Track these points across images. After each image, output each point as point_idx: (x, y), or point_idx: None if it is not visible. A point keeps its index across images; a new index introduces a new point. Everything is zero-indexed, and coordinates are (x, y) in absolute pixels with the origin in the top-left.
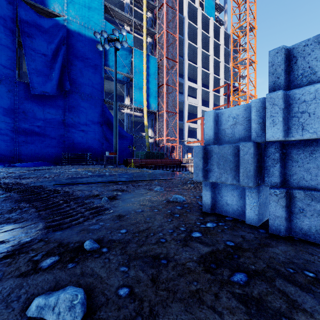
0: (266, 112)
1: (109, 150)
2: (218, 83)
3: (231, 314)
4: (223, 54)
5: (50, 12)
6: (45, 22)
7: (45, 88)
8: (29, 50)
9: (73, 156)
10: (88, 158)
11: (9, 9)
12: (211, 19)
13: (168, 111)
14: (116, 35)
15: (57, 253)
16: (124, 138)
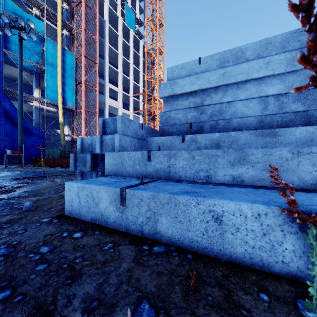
0: (96, 142)
1: (11, 148)
2: (138, 90)
3: (59, 200)
4: (142, 65)
5: None
6: None
7: None
8: None
9: None
10: None
11: None
12: (131, 31)
13: (87, 110)
14: (21, 24)
15: None
16: (32, 135)
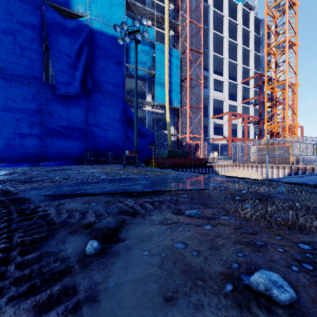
0: None
1: (130, 149)
2: (247, 75)
3: None
4: (253, 42)
5: (74, 14)
6: (69, 24)
7: (69, 89)
8: (55, 52)
9: (95, 155)
10: (110, 157)
11: (37, 14)
12: (239, 5)
13: (192, 106)
14: (136, 26)
15: None
16: (145, 137)
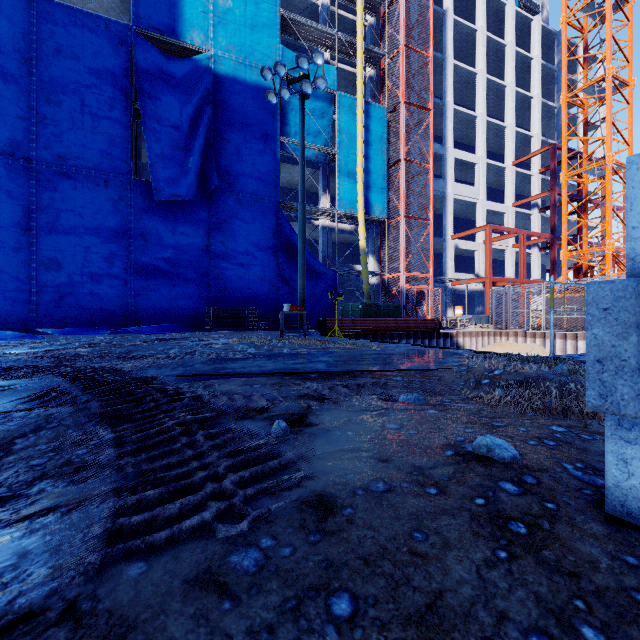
0: None
1: (289, 302)
2: (525, 147)
3: None
4: (539, 80)
5: (186, 48)
6: (176, 68)
7: (176, 189)
8: (152, 123)
9: (224, 314)
10: (251, 318)
11: (121, 54)
12: (508, 5)
13: (411, 216)
14: (303, 68)
15: None
16: (318, 277)
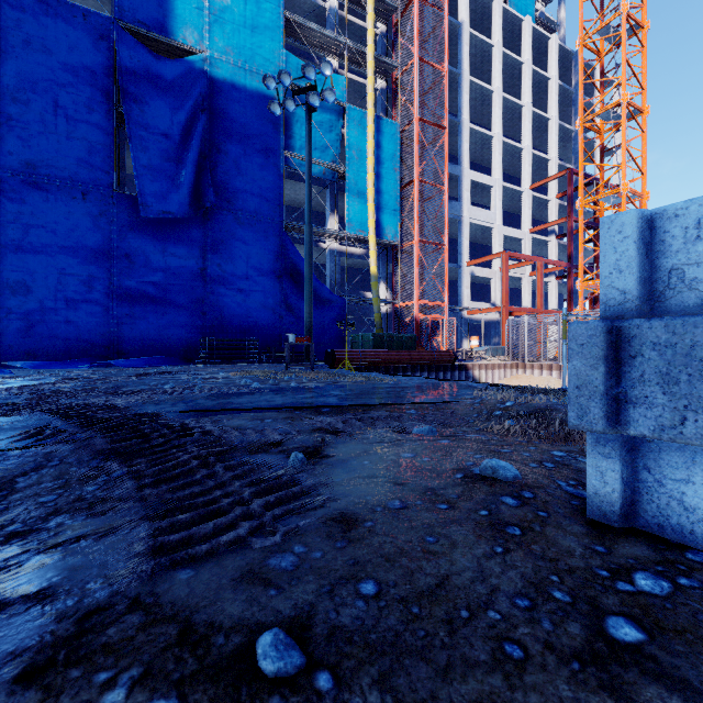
0: None
1: (294, 332)
2: (543, 171)
3: None
4: (557, 101)
5: (177, 47)
6: (167, 69)
7: (167, 205)
8: (138, 129)
9: (221, 345)
10: (252, 349)
11: (101, 49)
12: (525, 21)
13: (425, 241)
14: (310, 79)
15: (174, 680)
16: (326, 305)
